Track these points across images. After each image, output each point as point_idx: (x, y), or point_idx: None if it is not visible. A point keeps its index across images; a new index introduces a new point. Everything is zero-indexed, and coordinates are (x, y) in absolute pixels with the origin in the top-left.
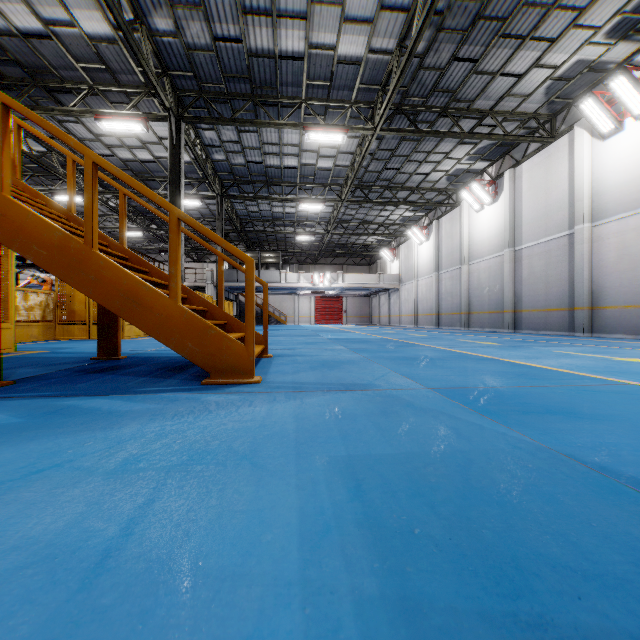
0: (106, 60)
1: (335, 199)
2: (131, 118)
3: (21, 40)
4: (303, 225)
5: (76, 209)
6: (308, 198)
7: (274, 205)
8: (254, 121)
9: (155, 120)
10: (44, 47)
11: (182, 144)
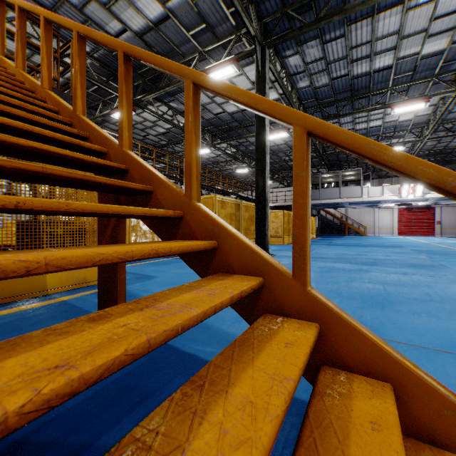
0: (205, 18)
1: (444, 90)
2: (225, 63)
3: (155, 32)
4: (388, 137)
5: (210, 160)
6: (403, 100)
7: (357, 122)
8: (343, 10)
9: (244, 58)
10: (168, 30)
11: (267, 70)
